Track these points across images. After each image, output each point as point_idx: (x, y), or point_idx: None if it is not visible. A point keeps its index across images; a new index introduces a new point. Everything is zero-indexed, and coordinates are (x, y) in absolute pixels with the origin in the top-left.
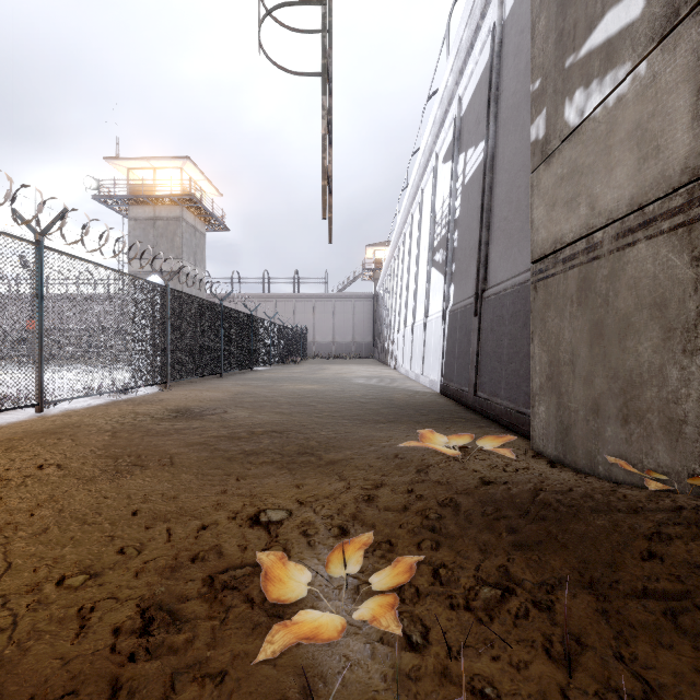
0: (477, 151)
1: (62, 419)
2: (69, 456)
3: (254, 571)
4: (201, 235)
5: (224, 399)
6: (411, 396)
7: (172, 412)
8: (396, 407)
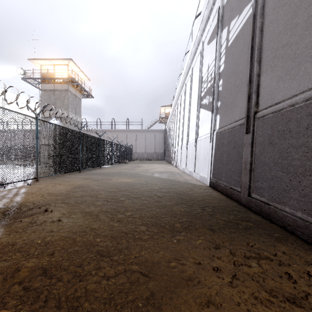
0: (241, 16)
1: None
2: None
3: None
4: (79, 99)
5: (61, 194)
6: (192, 189)
7: None
8: (185, 203)
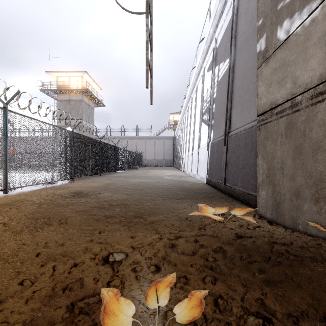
0: (225, 64)
1: (16, 197)
2: (12, 218)
3: (100, 299)
4: (92, 108)
5: (100, 187)
6: (192, 185)
7: (72, 193)
8: (185, 191)
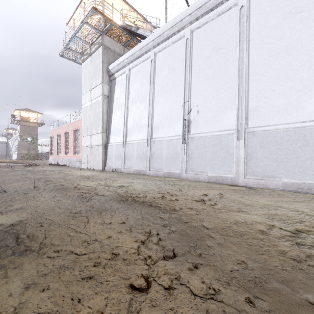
0: None
1: None
2: None
3: None
4: None
5: None
6: None
7: None
8: None
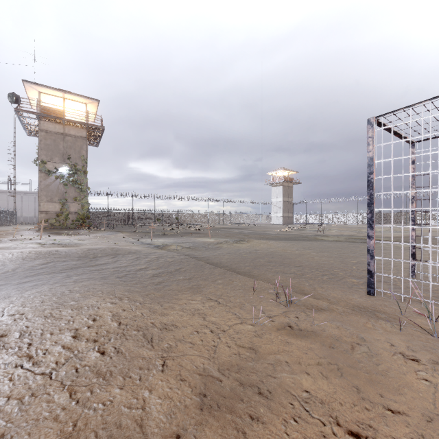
0: None
1: None
2: None
3: None
4: None
5: None
6: None
7: None
8: None
